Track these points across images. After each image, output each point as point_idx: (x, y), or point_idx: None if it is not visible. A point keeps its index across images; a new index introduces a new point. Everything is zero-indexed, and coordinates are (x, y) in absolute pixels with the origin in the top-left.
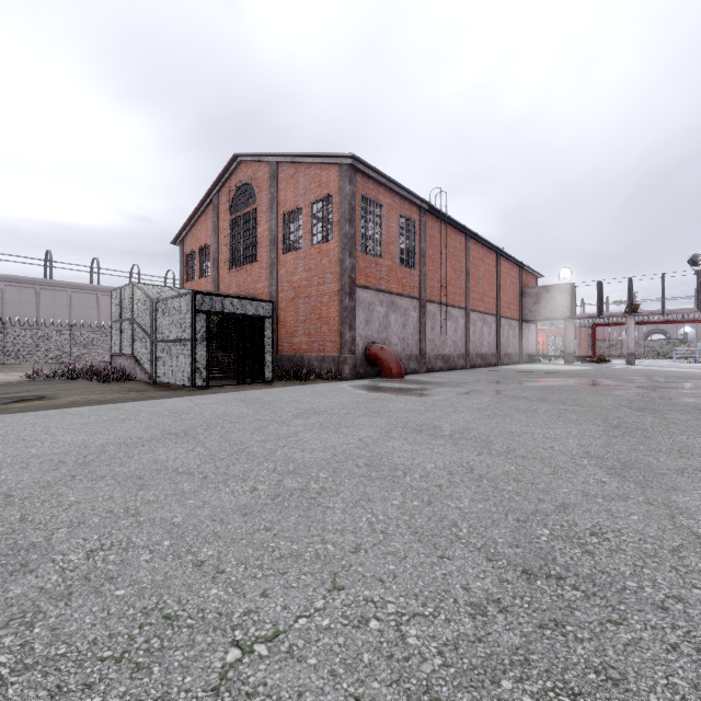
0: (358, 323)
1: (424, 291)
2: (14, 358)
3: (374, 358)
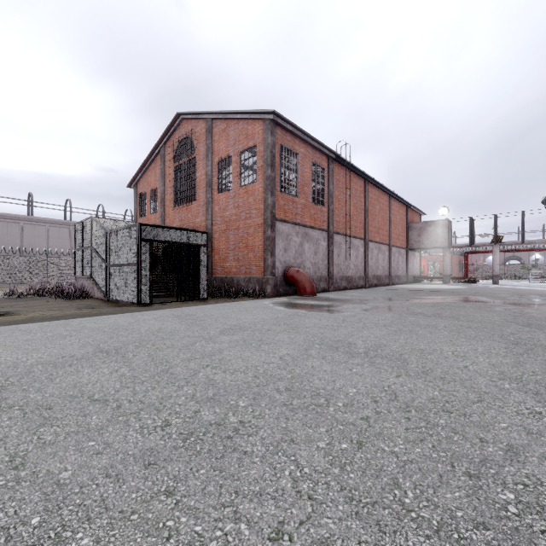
0: (278, 250)
1: (332, 225)
2: (1, 279)
3: (291, 279)
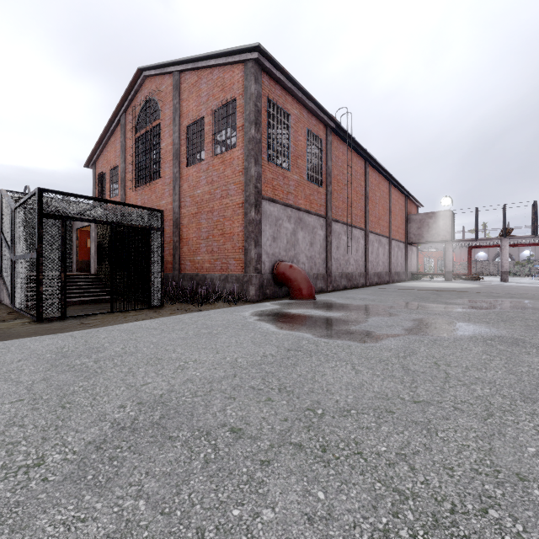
0: (265, 239)
1: (330, 210)
2: None
3: (281, 278)
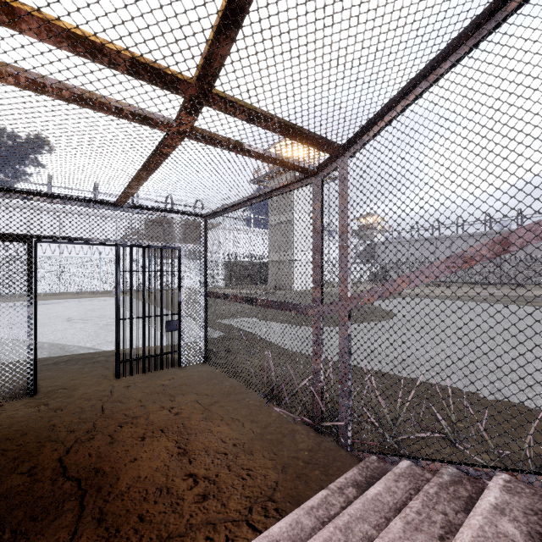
0: None
1: None
2: None
3: None
